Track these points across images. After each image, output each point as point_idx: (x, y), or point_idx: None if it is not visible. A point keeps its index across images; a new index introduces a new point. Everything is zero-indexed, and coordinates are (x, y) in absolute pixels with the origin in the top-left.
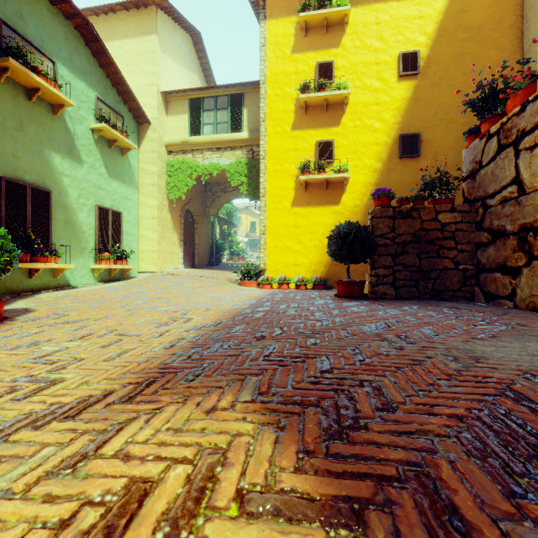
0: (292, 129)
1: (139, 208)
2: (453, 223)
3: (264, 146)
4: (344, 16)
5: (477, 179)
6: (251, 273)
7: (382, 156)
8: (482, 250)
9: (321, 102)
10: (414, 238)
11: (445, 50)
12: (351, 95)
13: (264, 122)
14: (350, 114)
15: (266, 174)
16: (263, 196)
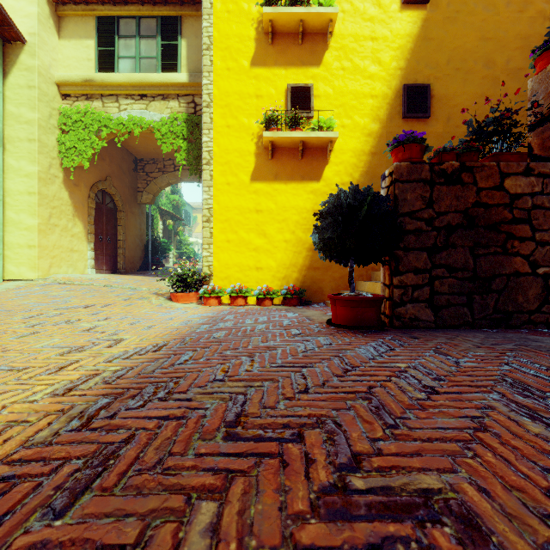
0: (251, 64)
1: (5, 177)
2: (528, 194)
3: (209, 87)
4: None
5: None
6: (188, 281)
7: (379, 114)
8: None
9: (295, 26)
10: (464, 219)
11: None
12: (337, 22)
13: (209, 50)
14: (335, 50)
15: (213, 130)
16: (207, 163)
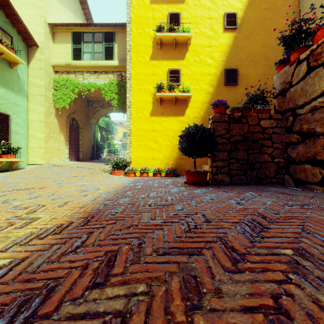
0: (150, 59)
1: (28, 113)
2: (270, 127)
3: (129, 70)
4: None
5: (287, 95)
6: (120, 165)
7: (213, 83)
8: (292, 147)
9: (171, 41)
10: (243, 138)
11: (253, 15)
12: (192, 38)
13: (129, 52)
14: (191, 52)
15: (131, 91)
16: (129, 107)
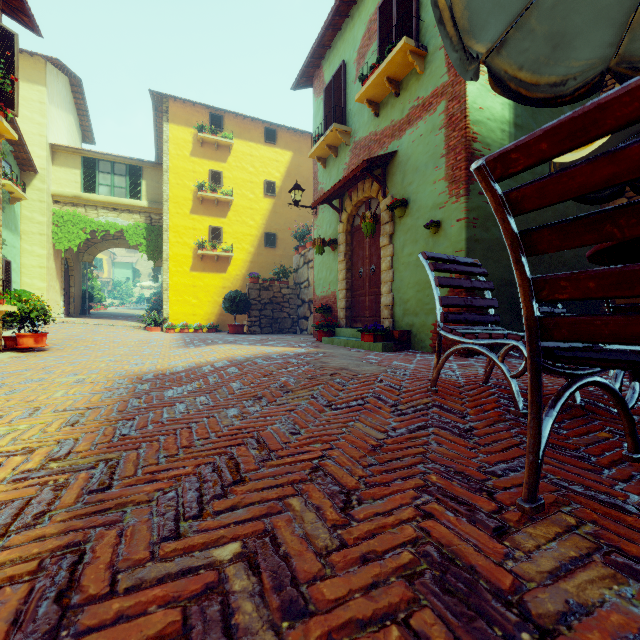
0: (190, 212)
1: (21, 256)
2: (288, 294)
3: (167, 221)
4: (230, 144)
5: (298, 273)
6: (158, 321)
7: (254, 244)
8: (300, 308)
9: (214, 199)
10: (270, 301)
11: (290, 186)
12: (235, 199)
13: (167, 202)
14: (233, 212)
15: (169, 243)
16: (166, 260)
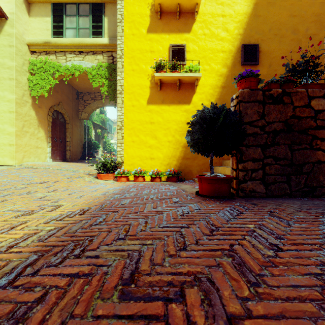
0: (147, 31)
1: None
2: None
3: (121, 46)
4: None
5: None
6: (108, 166)
7: (227, 62)
8: None
9: (174, 7)
10: (285, 126)
11: None
12: (201, 5)
13: (121, 23)
14: (199, 23)
15: (123, 72)
16: (120, 93)
